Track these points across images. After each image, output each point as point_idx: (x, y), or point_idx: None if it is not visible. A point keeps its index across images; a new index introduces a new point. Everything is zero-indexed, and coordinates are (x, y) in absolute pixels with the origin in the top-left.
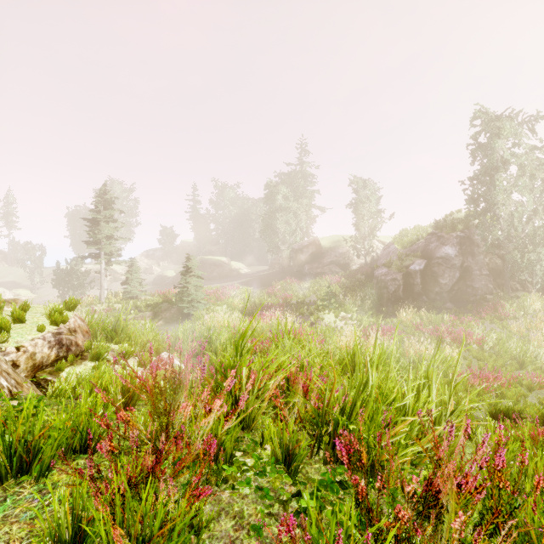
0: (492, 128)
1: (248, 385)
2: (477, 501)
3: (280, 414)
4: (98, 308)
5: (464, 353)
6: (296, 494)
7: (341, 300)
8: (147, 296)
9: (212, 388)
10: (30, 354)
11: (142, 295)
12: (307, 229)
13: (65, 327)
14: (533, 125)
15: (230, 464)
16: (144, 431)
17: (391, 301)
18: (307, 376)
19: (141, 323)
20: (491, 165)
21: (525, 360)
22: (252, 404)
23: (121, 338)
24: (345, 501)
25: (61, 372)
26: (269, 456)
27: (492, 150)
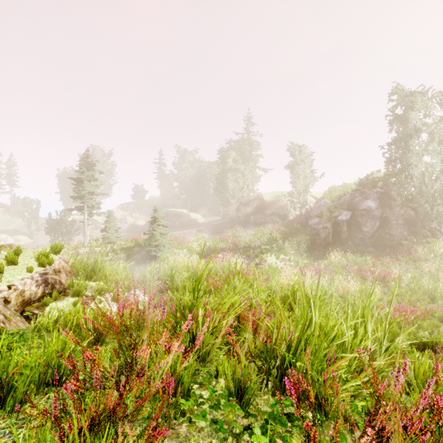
0: (407, 102)
1: (204, 327)
2: (422, 442)
3: (232, 348)
4: (82, 251)
5: (384, 289)
6: (247, 427)
7: (280, 245)
8: (122, 241)
9: (171, 326)
10: (19, 291)
11: (118, 240)
12: (252, 187)
13: (51, 268)
14: (441, 99)
15: (188, 397)
16: (108, 368)
17: (322, 245)
18: (255, 313)
19: (117, 263)
20: (406, 133)
21: (436, 296)
22: (208, 340)
23: (99, 277)
24: (293, 434)
25: (46, 307)
26: (223, 388)
27: (407, 121)
